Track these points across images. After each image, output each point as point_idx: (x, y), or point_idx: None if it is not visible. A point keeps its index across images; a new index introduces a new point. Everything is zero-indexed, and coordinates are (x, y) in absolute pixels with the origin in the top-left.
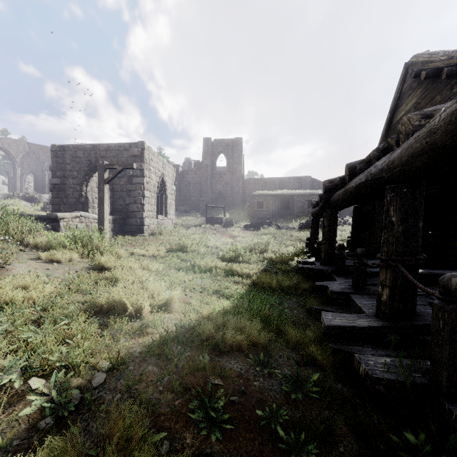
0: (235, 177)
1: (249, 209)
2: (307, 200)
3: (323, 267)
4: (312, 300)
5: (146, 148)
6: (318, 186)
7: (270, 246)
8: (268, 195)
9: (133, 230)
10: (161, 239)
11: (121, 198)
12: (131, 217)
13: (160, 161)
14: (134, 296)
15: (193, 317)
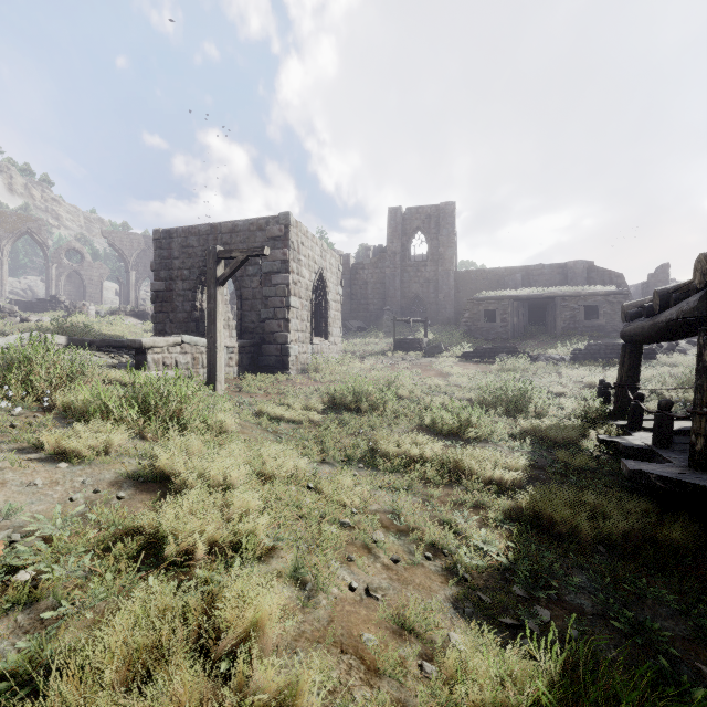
0: (443, 269)
1: (469, 324)
2: (583, 305)
3: None
4: None
5: (293, 223)
6: (601, 279)
7: (527, 400)
8: (505, 298)
9: (271, 365)
10: (316, 380)
11: (252, 310)
12: (269, 342)
13: (316, 245)
14: None
15: None
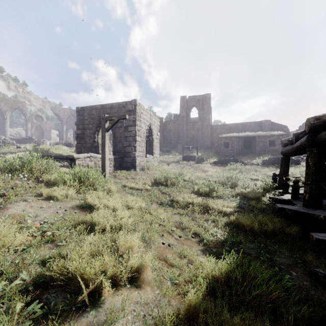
0: (205, 124)
1: (217, 149)
2: (268, 140)
3: (311, 210)
4: (312, 257)
5: (138, 104)
6: (277, 128)
7: (240, 181)
8: (233, 137)
9: (128, 166)
10: (148, 173)
11: (120, 142)
12: (127, 156)
13: (148, 113)
14: (93, 269)
15: (170, 316)
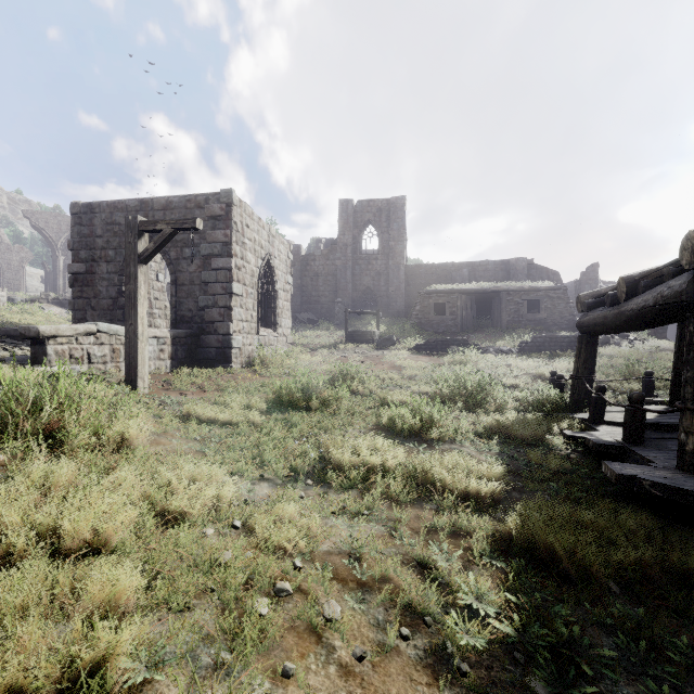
0: (394, 263)
1: (420, 317)
2: (526, 299)
3: None
4: None
5: (236, 202)
6: (540, 276)
7: (486, 394)
8: (455, 291)
9: (211, 358)
10: (262, 374)
11: (190, 296)
12: (209, 332)
13: (263, 229)
14: None
15: None
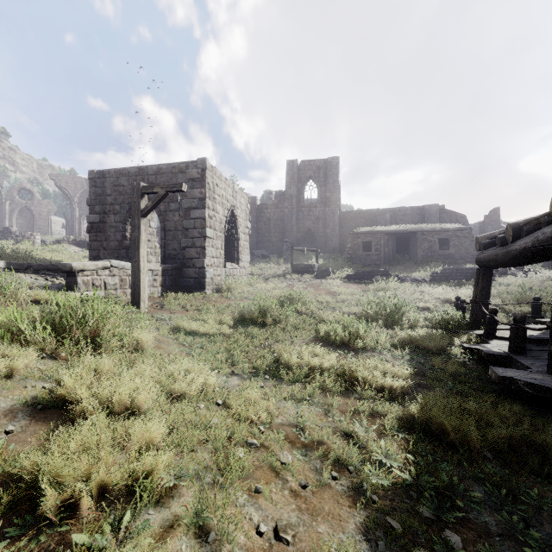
0: (330, 210)
1: (351, 253)
2: (437, 238)
3: None
4: None
5: (209, 167)
6: (449, 219)
7: (402, 314)
8: (379, 232)
9: (190, 285)
10: (228, 298)
11: (174, 239)
12: (188, 266)
13: (229, 187)
14: None
15: None
